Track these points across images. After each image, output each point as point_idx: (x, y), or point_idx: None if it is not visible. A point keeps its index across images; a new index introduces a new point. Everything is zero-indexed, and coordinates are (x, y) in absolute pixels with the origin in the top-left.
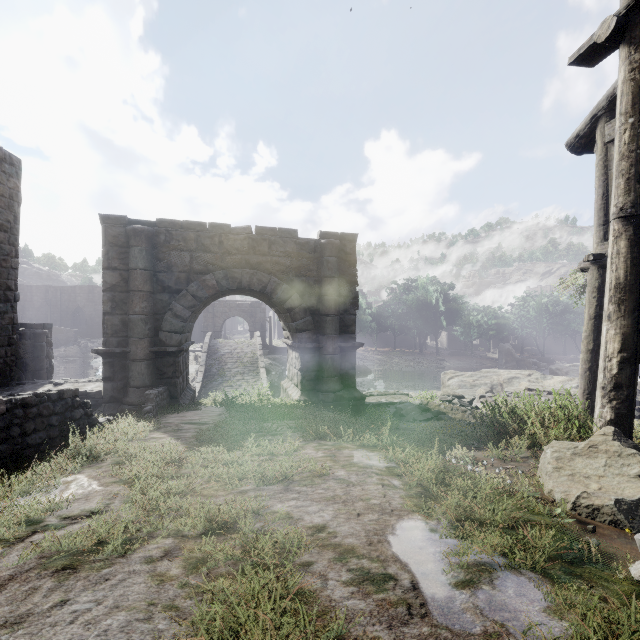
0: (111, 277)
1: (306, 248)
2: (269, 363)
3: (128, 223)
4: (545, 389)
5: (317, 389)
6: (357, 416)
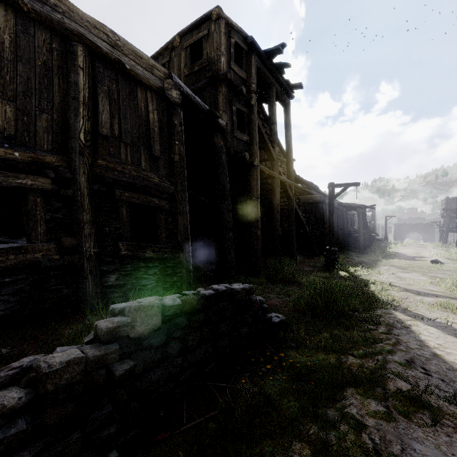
0: (395, 230)
1: (424, 225)
2: None
3: (396, 224)
4: None
5: None
6: None
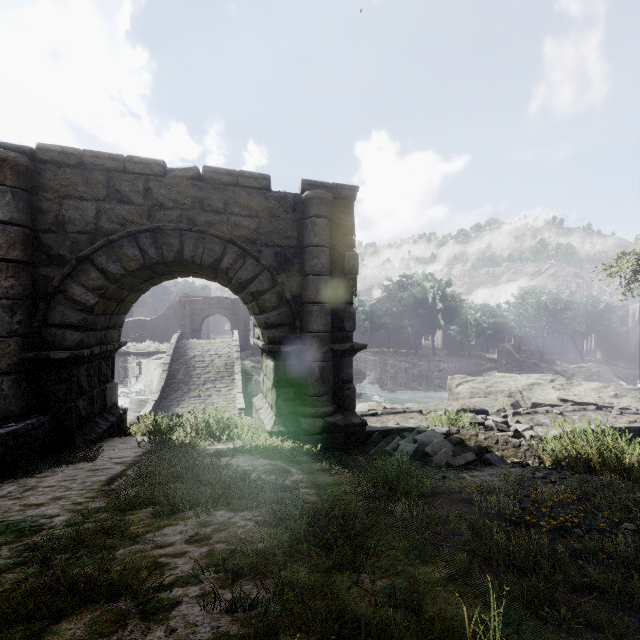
0: None
1: (282, 204)
2: (251, 366)
3: None
4: (583, 400)
5: (298, 413)
6: (359, 459)
